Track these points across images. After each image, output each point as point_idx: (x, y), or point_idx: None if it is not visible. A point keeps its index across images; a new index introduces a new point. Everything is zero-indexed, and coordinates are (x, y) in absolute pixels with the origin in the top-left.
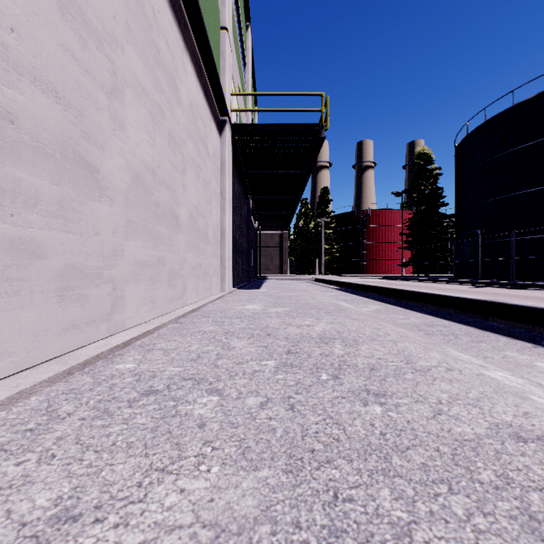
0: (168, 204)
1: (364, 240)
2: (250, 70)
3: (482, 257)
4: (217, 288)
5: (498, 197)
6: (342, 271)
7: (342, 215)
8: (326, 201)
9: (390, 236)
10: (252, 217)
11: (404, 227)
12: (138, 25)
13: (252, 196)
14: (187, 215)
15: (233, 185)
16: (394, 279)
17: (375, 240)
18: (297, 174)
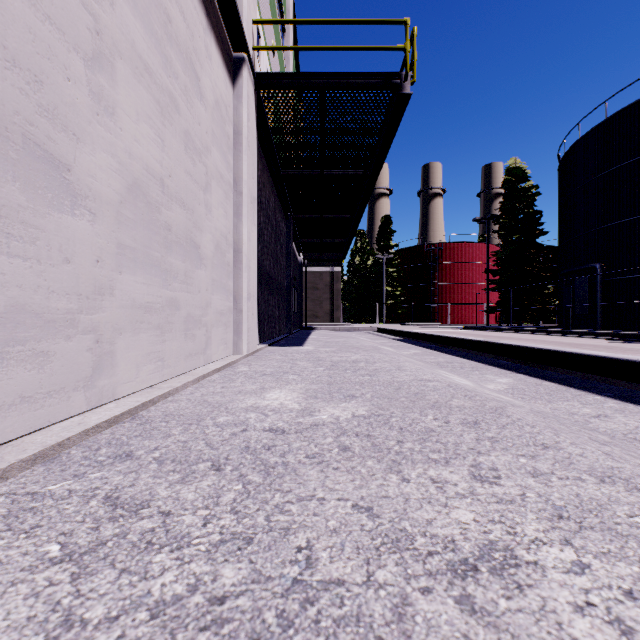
0: None
1: (435, 280)
2: (291, 40)
3: (602, 300)
4: (225, 347)
5: (626, 219)
6: (407, 319)
7: (407, 250)
8: (388, 233)
9: (468, 276)
10: (295, 246)
11: (484, 264)
12: None
13: (293, 215)
14: (117, 179)
15: (262, 186)
16: (481, 329)
17: (449, 281)
18: (359, 175)
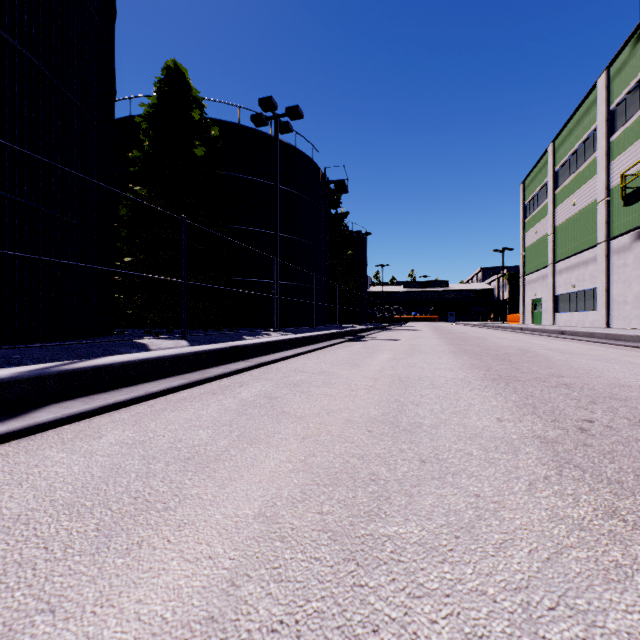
0: None
1: None
2: None
3: None
4: None
5: None
6: None
7: None
8: None
9: None
10: None
11: None
12: (635, 264)
13: None
14: None
15: None
16: None
17: None
18: None
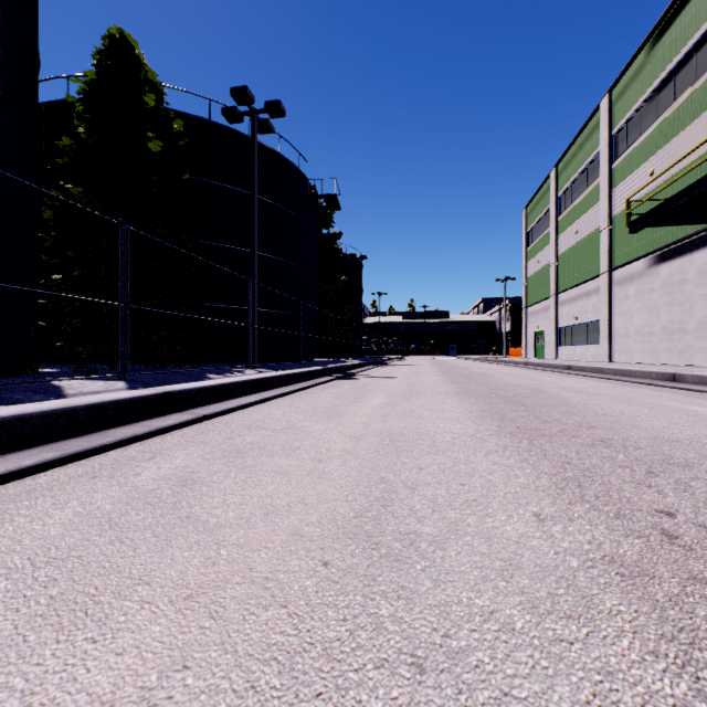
0: (648, 330)
1: None
2: None
3: None
4: (706, 362)
5: None
6: None
7: None
8: None
9: None
10: None
11: None
12: (637, 296)
13: None
14: (660, 328)
15: None
16: None
17: None
18: None
